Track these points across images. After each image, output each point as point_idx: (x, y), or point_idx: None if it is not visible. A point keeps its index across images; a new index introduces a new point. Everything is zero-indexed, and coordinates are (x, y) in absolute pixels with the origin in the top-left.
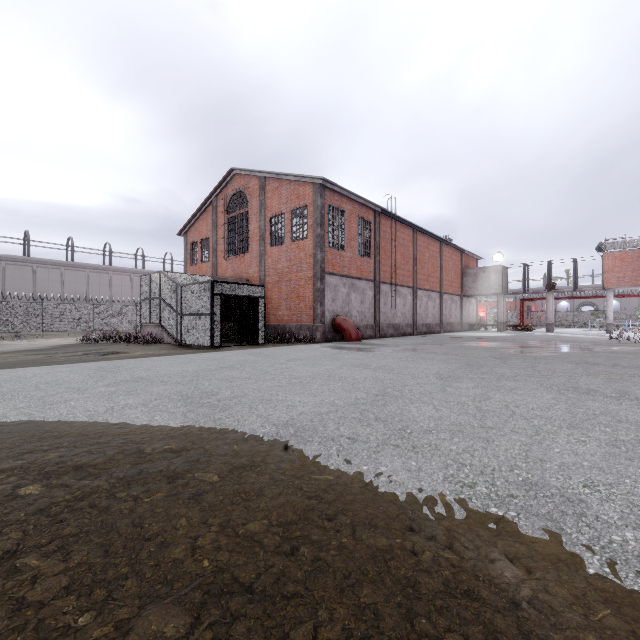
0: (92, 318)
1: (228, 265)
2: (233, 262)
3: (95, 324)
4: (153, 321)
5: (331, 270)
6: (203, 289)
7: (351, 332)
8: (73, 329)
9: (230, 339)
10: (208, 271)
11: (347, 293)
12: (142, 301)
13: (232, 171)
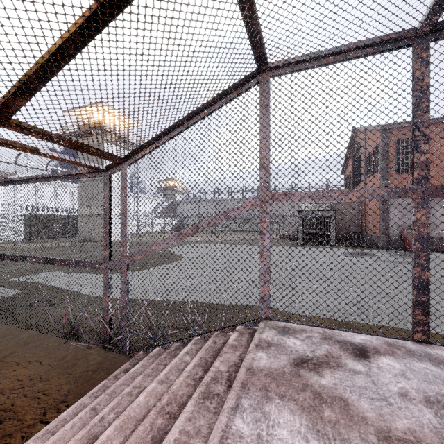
0: None
1: None
2: None
3: None
4: None
5: None
6: None
7: (409, 243)
8: None
9: None
10: None
11: None
12: None
13: (354, 130)
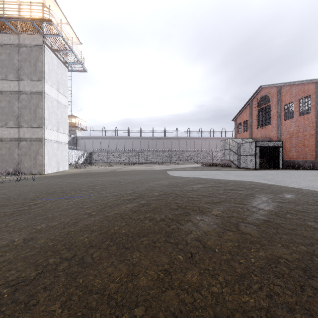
0: (197, 157)
1: (258, 132)
2: (261, 130)
3: (198, 160)
4: (226, 158)
5: None
6: (251, 144)
7: None
8: (191, 161)
9: (261, 166)
10: (247, 135)
11: None
12: (221, 150)
13: (260, 87)
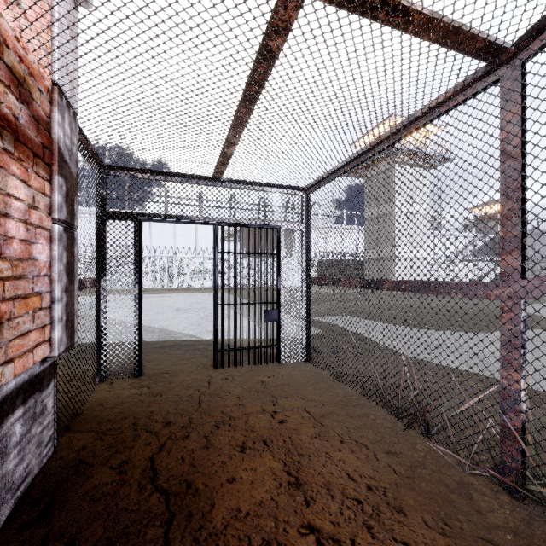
0: None
1: None
2: None
3: None
4: None
5: None
6: None
7: None
8: None
9: None
10: None
11: None
12: None
13: None
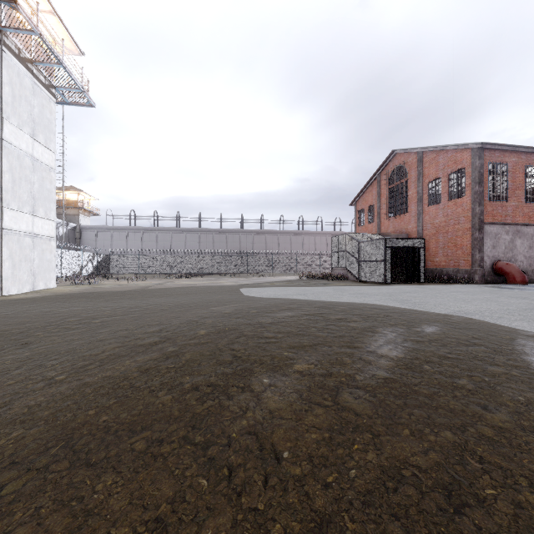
0: (295, 265)
1: (389, 224)
2: (394, 221)
3: (297, 268)
4: (340, 266)
5: (491, 220)
6: (378, 244)
7: (515, 275)
8: (286, 271)
9: (394, 279)
10: (373, 229)
11: (510, 240)
12: (332, 253)
13: (393, 152)
